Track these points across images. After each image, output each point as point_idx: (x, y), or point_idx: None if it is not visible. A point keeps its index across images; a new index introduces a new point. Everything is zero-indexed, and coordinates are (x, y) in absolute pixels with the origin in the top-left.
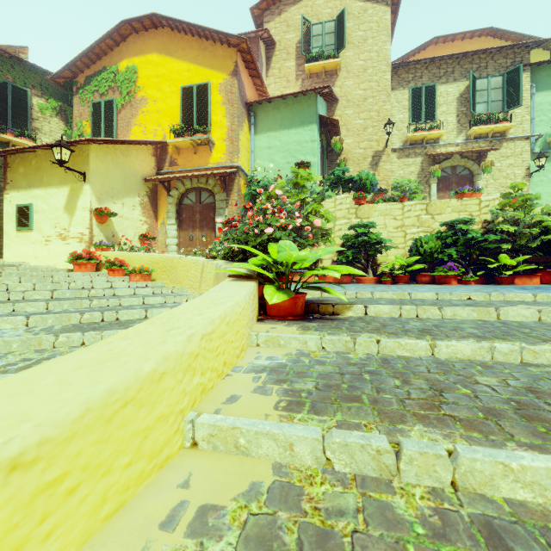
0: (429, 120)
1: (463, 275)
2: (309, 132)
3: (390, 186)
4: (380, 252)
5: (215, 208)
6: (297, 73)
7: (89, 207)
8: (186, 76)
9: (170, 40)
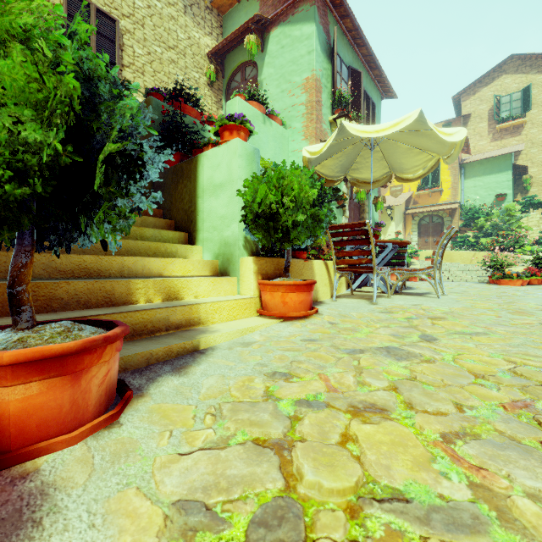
0: None
1: None
2: (505, 175)
3: None
4: None
5: (442, 225)
6: (488, 130)
7: (394, 231)
8: None
9: None
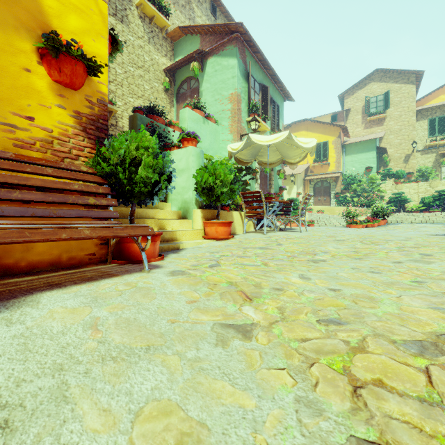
0: (440, 135)
1: (442, 210)
2: (372, 154)
3: (415, 170)
4: (406, 203)
5: (330, 188)
6: (362, 121)
7: (296, 192)
8: (317, 139)
9: (310, 126)
